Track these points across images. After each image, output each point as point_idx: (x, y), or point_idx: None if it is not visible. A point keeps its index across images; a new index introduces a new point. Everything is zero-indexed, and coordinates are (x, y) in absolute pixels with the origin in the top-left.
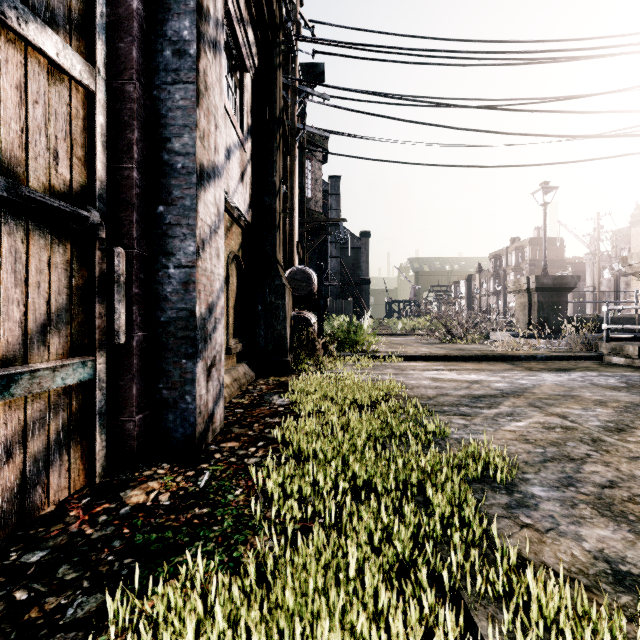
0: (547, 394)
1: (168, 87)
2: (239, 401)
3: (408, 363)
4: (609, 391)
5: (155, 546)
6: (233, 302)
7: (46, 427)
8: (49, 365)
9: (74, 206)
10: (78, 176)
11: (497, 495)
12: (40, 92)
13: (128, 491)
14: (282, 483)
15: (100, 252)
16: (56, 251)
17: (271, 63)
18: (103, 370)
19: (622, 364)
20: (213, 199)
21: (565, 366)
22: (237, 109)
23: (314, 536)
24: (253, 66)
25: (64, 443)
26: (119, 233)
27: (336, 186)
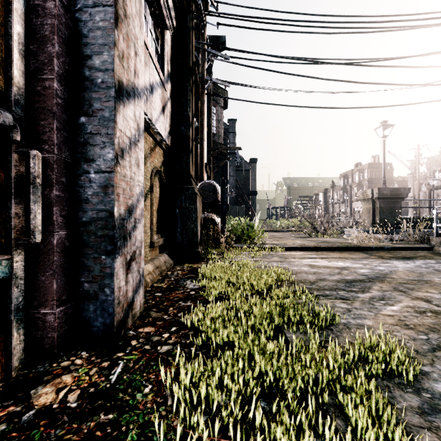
0: (404, 279)
1: (89, 10)
2: (159, 285)
3: (288, 252)
4: None
5: None
6: (156, 206)
7: None
8: None
9: None
10: None
11: (405, 395)
12: None
13: (40, 388)
14: (191, 377)
15: (17, 155)
16: None
17: (186, 25)
18: (21, 267)
19: None
20: (133, 115)
21: (407, 255)
22: (159, 57)
23: None
24: (172, 26)
25: None
26: (40, 139)
27: (233, 126)
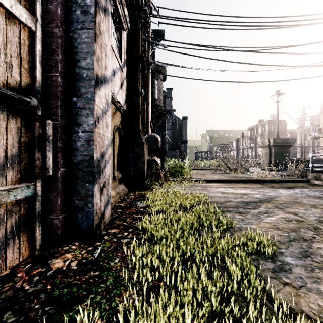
0: (284, 201)
1: (78, 31)
2: (119, 205)
3: (208, 184)
4: (317, 199)
5: (65, 298)
6: (116, 152)
7: (4, 224)
8: (5, 188)
9: (21, 95)
10: (25, 79)
11: (266, 263)
12: (0, 28)
13: (53, 260)
14: (142, 255)
15: (38, 123)
16: (11, 121)
17: (137, 26)
18: (40, 190)
19: (320, 184)
20: (104, 95)
21: (290, 185)
22: (119, 50)
23: (161, 294)
24: (127, 28)
25: (16, 233)
26: (50, 112)
27: (170, 93)
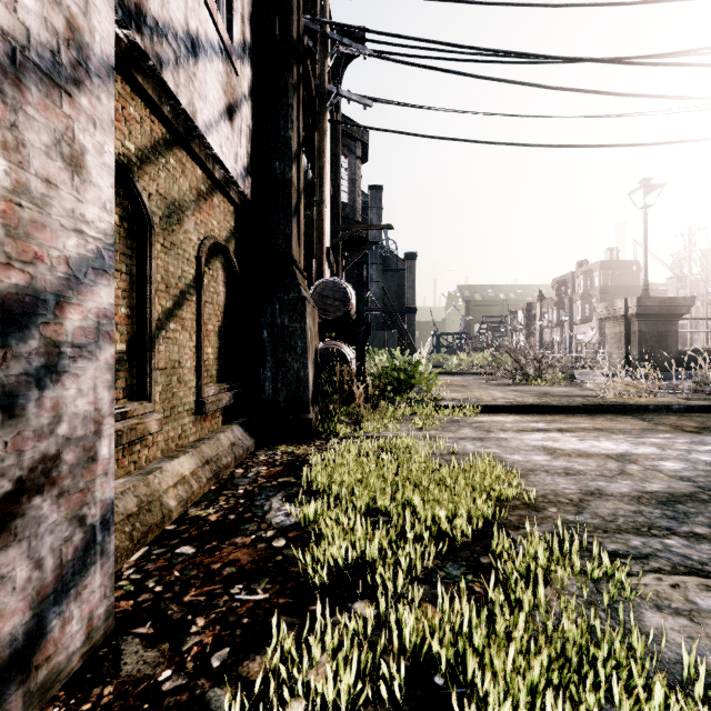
0: None
1: None
2: (201, 514)
3: (488, 417)
4: None
5: None
6: (217, 324)
7: None
8: None
9: None
10: None
11: None
12: None
13: None
14: None
15: None
16: None
17: None
18: None
19: None
20: None
21: None
22: (222, 0)
23: None
24: None
25: None
26: None
27: (377, 198)
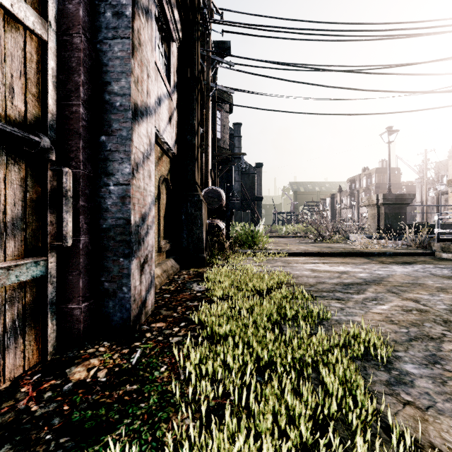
0: (399, 282)
1: (109, 41)
2: (167, 288)
3: (292, 258)
4: (446, 280)
5: (89, 424)
6: (163, 213)
7: (2, 317)
8: (3, 265)
9: (27, 133)
10: (32, 109)
11: (377, 372)
12: None
13: (73, 368)
14: (199, 360)
15: (51, 172)
16: (12, 170)
17: (191, 36)
18: (54, 268)
19: (450, 258)
20: (145, 132)
21: (408, 260)
22: (166, 69)
23: (227, 419)
24: (178, 38)
25: (19, 329)
26: (68, 157)
27: (238, 130)
